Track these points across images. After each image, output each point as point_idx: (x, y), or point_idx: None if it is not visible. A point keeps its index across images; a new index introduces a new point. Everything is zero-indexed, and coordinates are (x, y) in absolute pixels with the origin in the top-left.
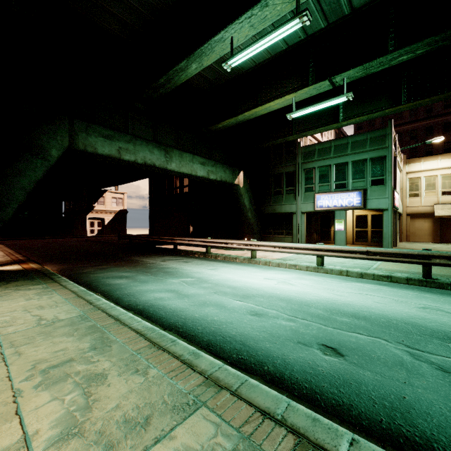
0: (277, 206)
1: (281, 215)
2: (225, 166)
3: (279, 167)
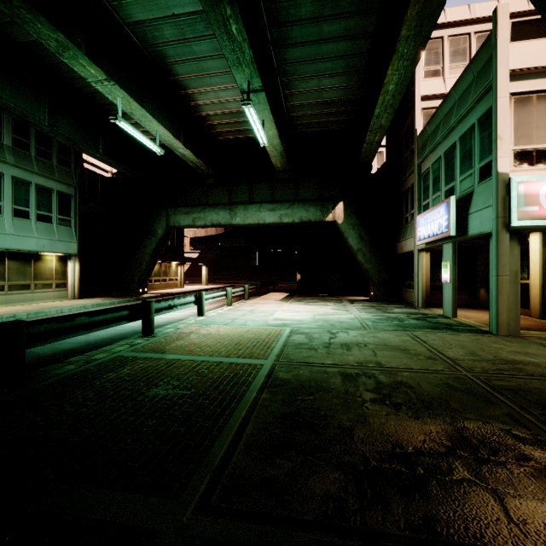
0: (403, 243)
1: (410, 257)
2: (308, 204)
3: (407, 178)
